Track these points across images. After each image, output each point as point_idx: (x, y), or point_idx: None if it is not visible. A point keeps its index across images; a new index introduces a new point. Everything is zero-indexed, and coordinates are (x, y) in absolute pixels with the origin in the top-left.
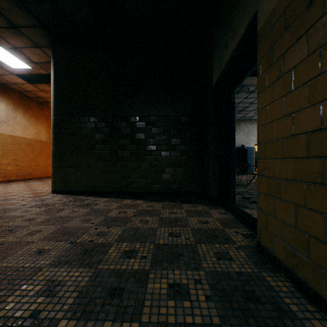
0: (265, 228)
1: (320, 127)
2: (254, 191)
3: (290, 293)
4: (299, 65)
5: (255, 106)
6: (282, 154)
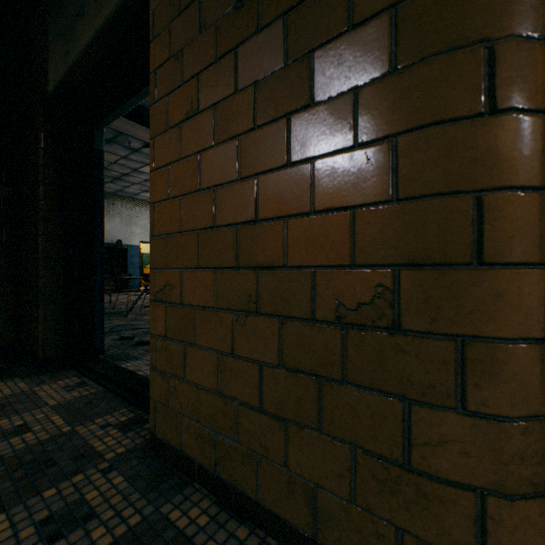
0: (166, 404)
1: (254, 217)
2: (140, 322)
3: (213, 523)
4: (224, 103)
5: (142, 177)
6: (197, 259)
